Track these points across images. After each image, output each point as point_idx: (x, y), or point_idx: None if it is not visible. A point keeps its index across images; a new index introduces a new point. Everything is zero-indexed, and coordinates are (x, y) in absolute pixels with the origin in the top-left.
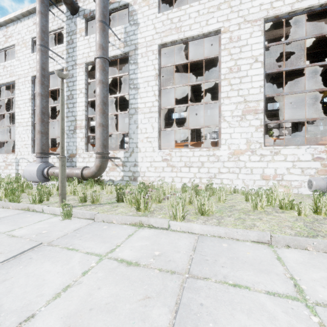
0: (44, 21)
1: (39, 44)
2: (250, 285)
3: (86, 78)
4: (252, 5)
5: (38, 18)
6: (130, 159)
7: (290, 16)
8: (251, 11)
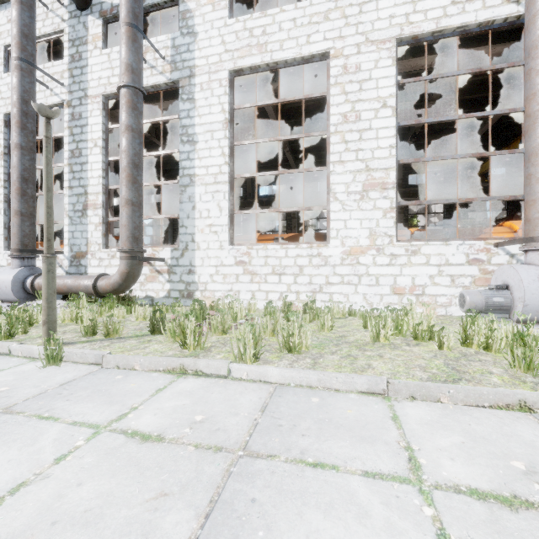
0: (27, 17)
1: (16, 56)
2: (339, 464)
3: (104, 122)
4: (378, 17)
5: (15, 10)
6: (182, 261)
7: (436, 38)
8: (376, 26)
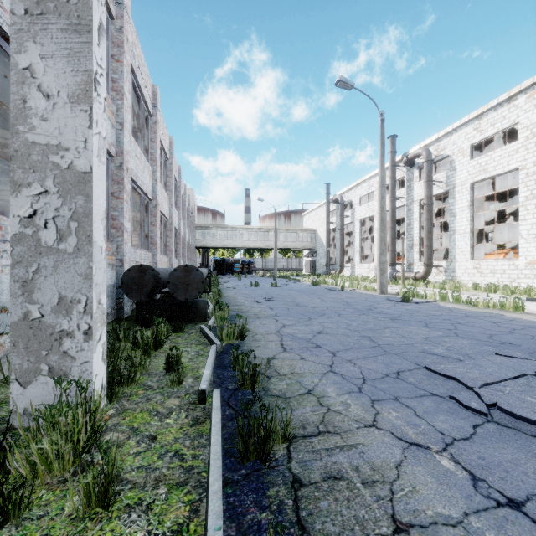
0: (393, 182)
1: (390, 197)
2: None
3: (419, 210)
4: None
5: (390, 181)
6: (450, 267)
7: None
8: None
